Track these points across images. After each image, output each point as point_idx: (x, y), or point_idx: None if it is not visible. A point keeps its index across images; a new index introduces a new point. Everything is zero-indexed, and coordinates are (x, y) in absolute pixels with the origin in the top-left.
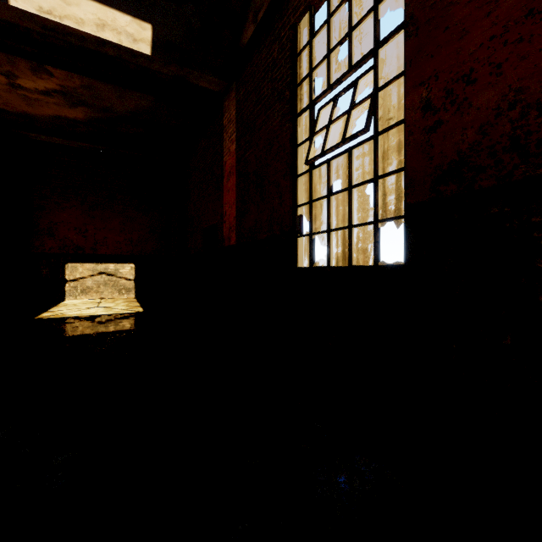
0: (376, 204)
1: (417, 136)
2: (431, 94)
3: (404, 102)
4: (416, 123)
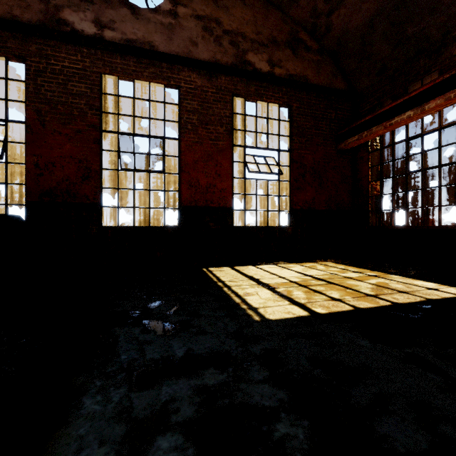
0: (7, 196)
1: (33, 175)
2: (39, 162)
3: (26, 157)
4: (32, 169)
